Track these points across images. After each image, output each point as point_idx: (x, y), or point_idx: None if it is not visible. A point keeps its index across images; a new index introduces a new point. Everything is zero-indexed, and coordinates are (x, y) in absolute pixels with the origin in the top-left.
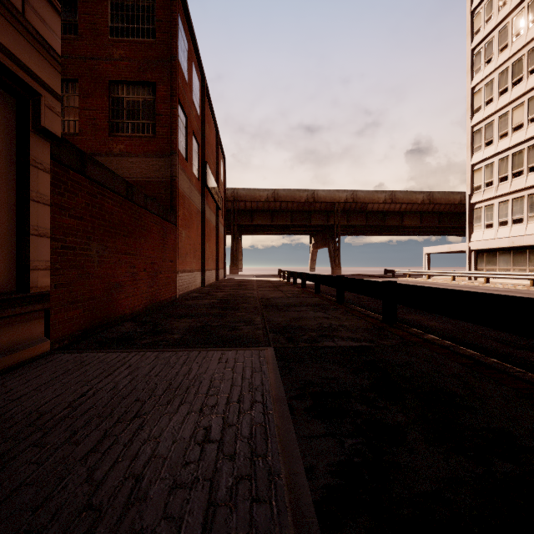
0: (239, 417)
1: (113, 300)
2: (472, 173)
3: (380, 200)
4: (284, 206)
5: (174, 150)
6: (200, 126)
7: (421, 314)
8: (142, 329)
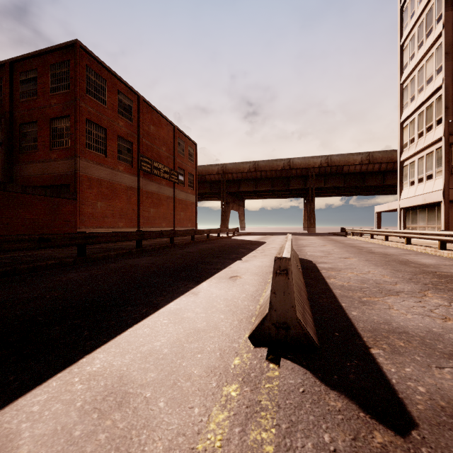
0: None
1: None
2: (402, 130)
3: (356, 162)
4: (264, 174)
5: (76, 154)
6: (136, 129)
7: (151, 256)
8: None
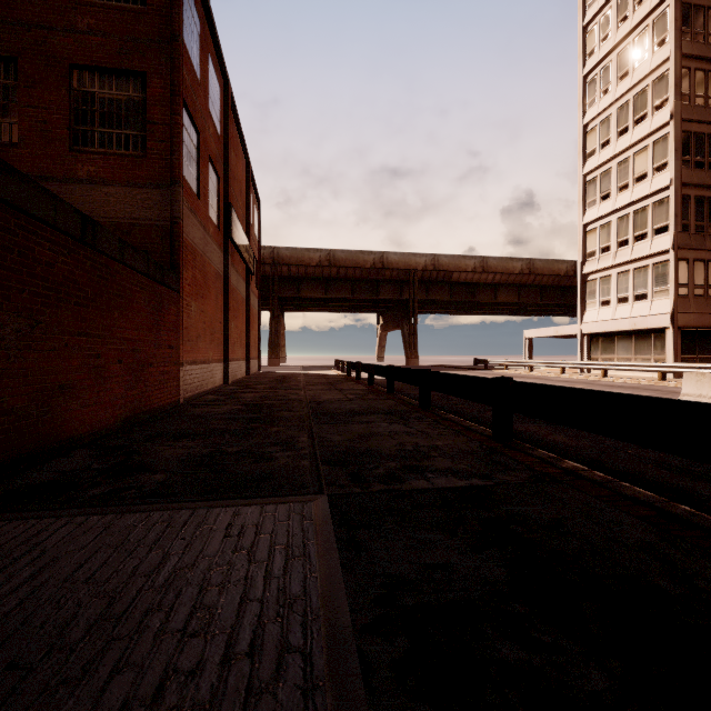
0: (247, 710)
1: (54, 414)
2: (585, 234)
3: (469, 268)
4: (342, 273)
5: (177, 178)
6: (221, 151)
7: (539, 424)
8: (101, 464)
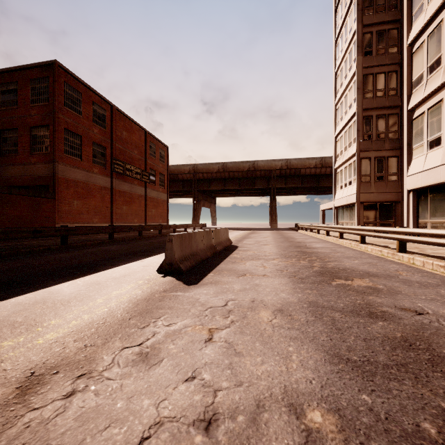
0: None
1: None
2: (336, 143)
3: (311, 166)
4: (231, 175)
5: (55, 160)
6: (109, 136)
7: (120, 245)
8: None
